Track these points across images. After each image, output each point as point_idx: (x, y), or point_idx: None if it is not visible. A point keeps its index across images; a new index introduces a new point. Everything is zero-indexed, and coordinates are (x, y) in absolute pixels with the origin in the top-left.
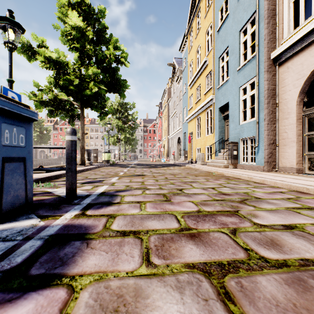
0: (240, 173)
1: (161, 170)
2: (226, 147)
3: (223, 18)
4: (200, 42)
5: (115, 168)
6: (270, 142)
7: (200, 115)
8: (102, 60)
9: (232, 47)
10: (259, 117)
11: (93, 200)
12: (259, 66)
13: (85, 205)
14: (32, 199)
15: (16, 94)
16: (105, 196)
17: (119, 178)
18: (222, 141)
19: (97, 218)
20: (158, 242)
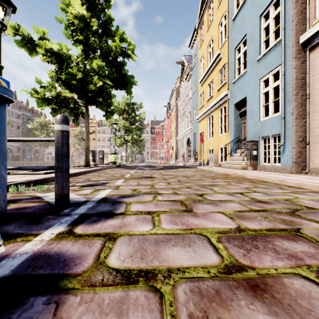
0: (265, 175)
1: (171, 171)
2: (243, 147)
3: (240, 4)
4: (212, 35)
5: (121, 170)
6: (299, 140)
7: (212, 113)
8: (107, 53)
9: (250, 35)
10: (285, 111)
11: (89, 210)
12: (285, 52)
13: (77, 216)
14: (5, 209)
15: (3, 80)
16: (106, 203)
17: (126, 180)
18: (238, 140)
19: (88, 241)
20: (194, 305)
